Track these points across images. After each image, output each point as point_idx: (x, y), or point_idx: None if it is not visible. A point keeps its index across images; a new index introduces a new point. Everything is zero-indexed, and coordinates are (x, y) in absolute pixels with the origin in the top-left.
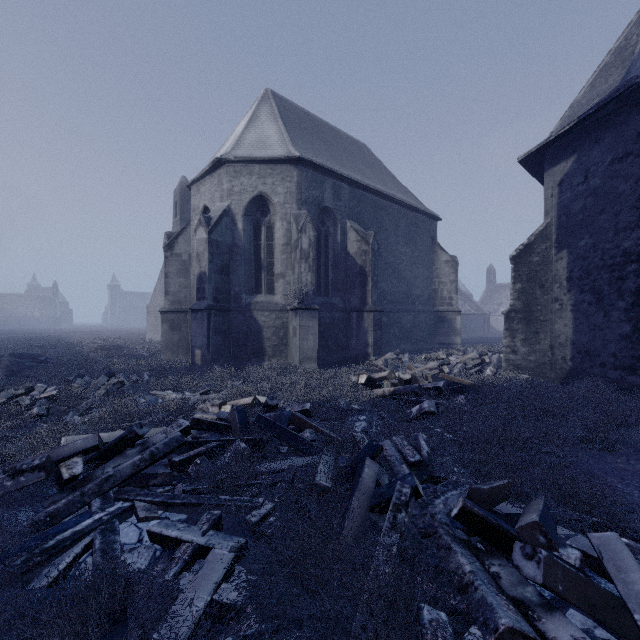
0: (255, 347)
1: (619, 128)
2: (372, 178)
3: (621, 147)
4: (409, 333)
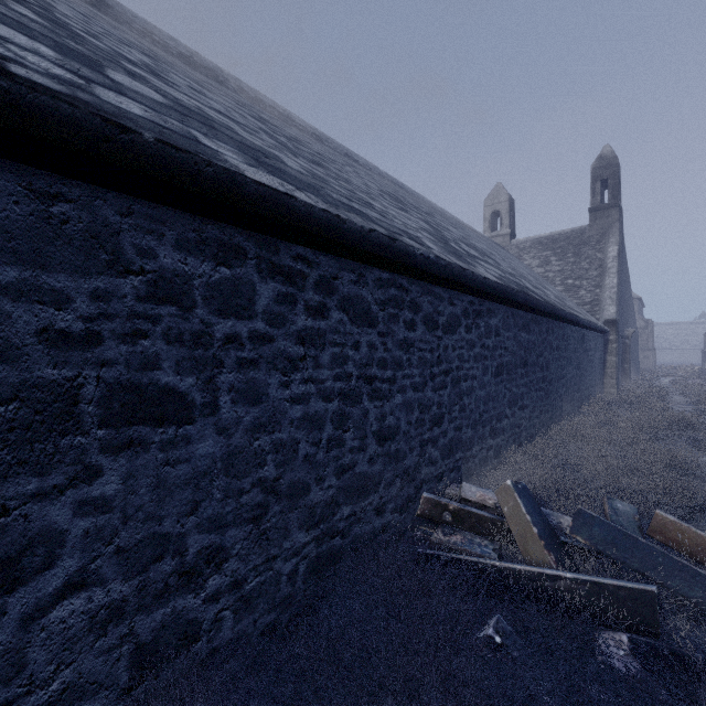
0: None
1: None
2: None
3: None
4: None
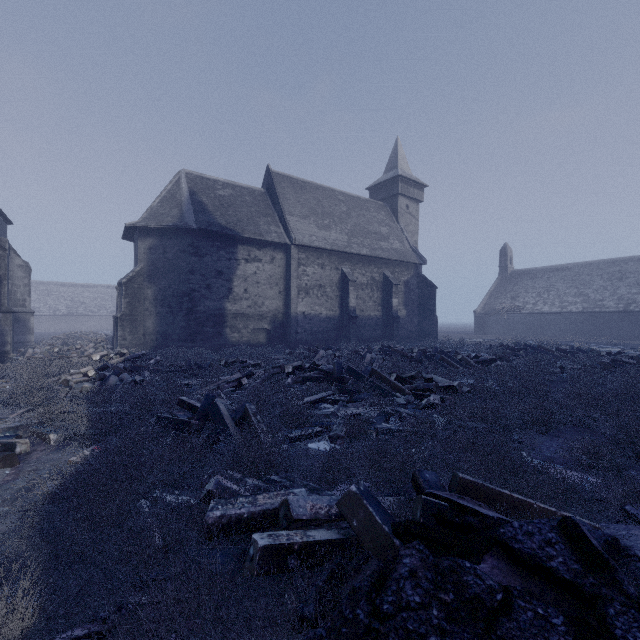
0: None
1: (181, 238)
2: None
3: (182, 247)
4: None
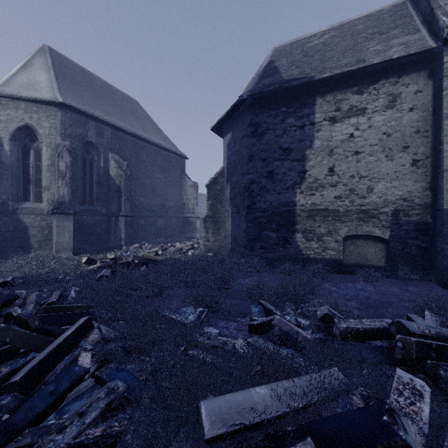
0: (22, 242)
1: (243, 121)
2: (135, 125)
3: (244, 131)
4: (163, 231)
